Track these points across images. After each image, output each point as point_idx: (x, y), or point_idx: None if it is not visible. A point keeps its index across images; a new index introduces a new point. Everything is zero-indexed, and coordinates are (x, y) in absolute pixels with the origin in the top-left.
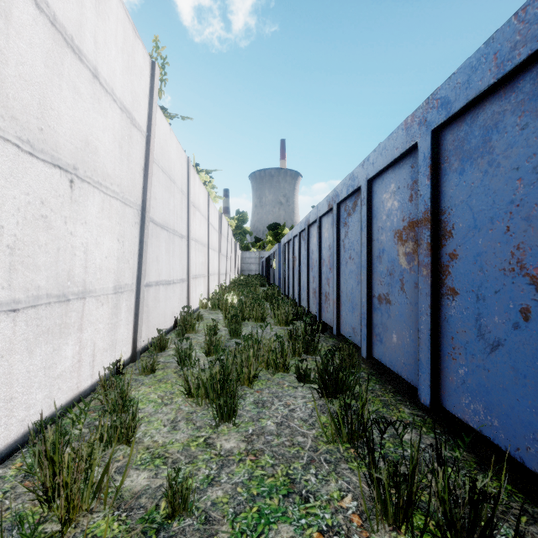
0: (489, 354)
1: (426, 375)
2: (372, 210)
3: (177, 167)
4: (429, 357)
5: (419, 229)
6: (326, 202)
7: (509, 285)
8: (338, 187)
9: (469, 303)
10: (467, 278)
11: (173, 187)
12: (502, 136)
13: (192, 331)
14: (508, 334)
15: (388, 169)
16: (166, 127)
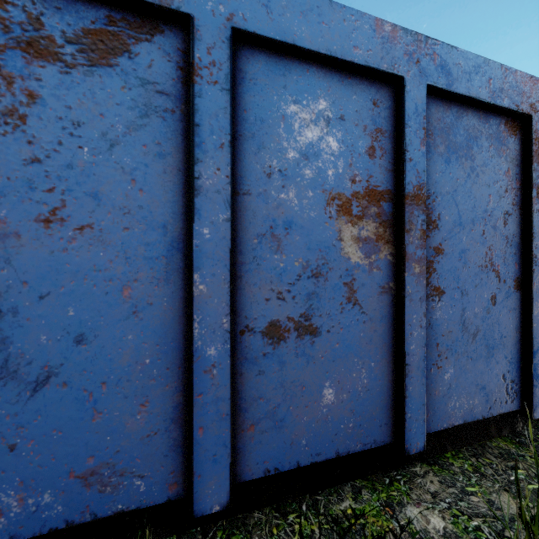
0: (472, 343)
1: (420, 409)
2: (239, 116)
3: None
4: (424, 383)
5: (407, 208)
6: None
7: (485, 279)
8: None
9: (455, 300)
10: (453, 275)
11: None
12: (480, 152)
13: None
14: (484, 319)
15: (310, 62)
16: None
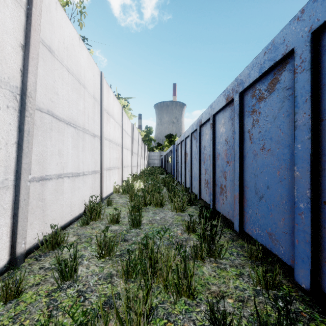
0: None
1: None
2: (322, 74)
3: (89, 76)
4: None
5: None
6: (223, 96)
7: None
8: (242, 74)
9: None
10: None
11: (83, 90)
12: None
13: (98, 218)
14: None
15: None
16: (73, 33)
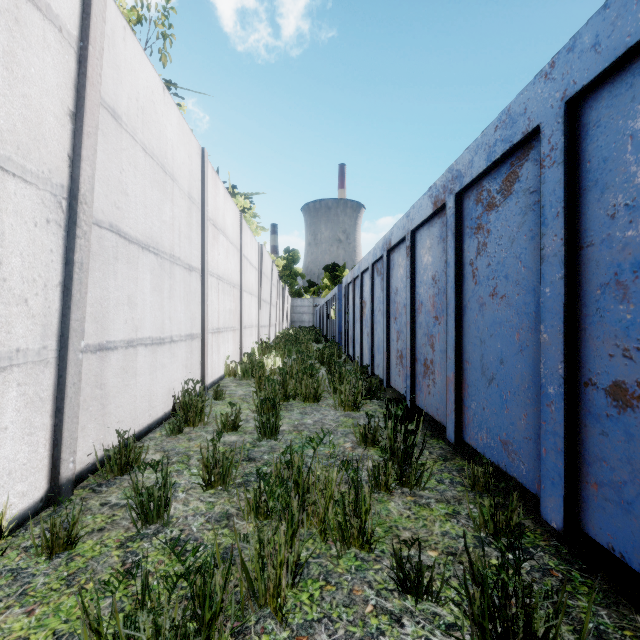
0: None
1: None
2: (582, 172)
3: (180, 157)
4: None
5: None
6: (428, 199)
7: None
8: (460, 161)
9: None
10: None
11: (171, 185)
12: None
13: (199, 422)
14: None
15: None
16: (152, 80)
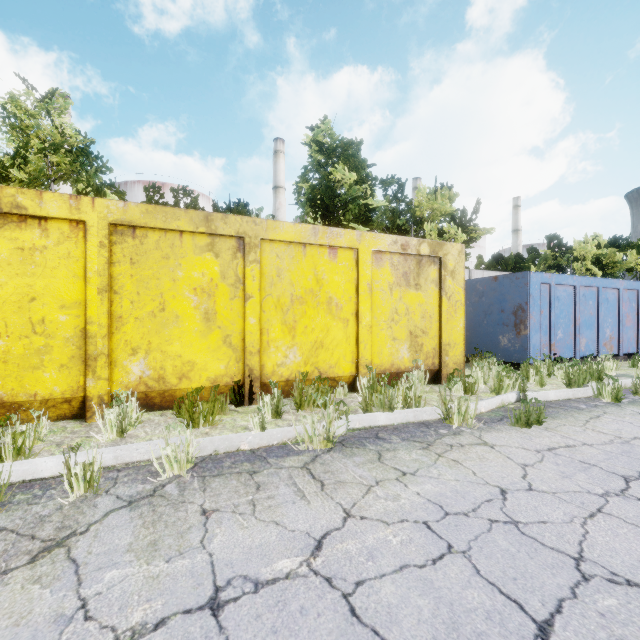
0: None
1: None
2: None
3: None
4: None
5: None
6: None
7: None
8: None
9: None
10: None
11: None
12: None
13: None
14: None
15: None
16: None
